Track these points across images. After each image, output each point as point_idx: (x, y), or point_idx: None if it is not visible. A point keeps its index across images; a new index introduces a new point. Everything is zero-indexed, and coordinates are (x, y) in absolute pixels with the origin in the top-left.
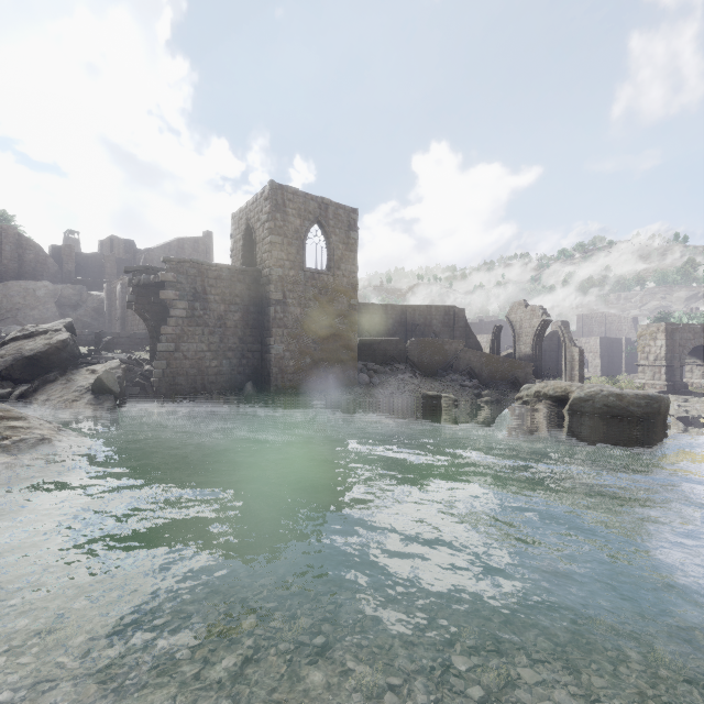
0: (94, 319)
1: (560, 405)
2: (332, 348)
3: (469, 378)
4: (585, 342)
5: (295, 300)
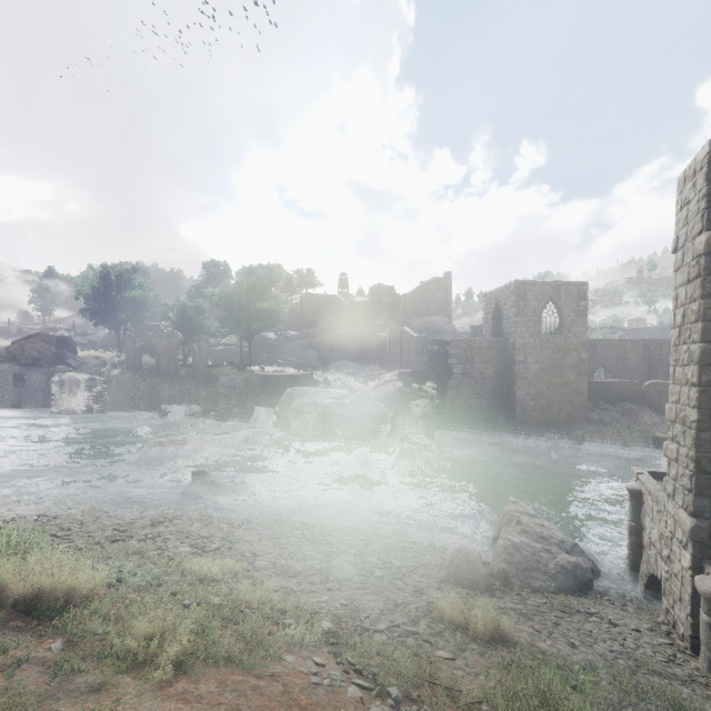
0: (379, 353)
1: None
2: (564, 392)
3: None
4: None
5: (533, 360)
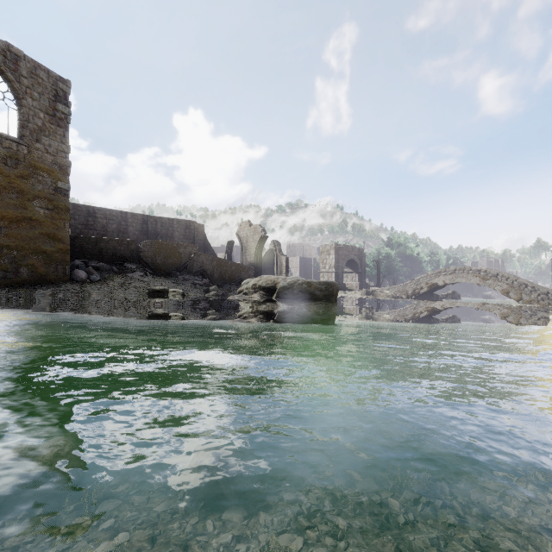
0: None
1: (270, 294)
2: (27, 234)
3: (201, 279)
4: (291, 261)
5: None
